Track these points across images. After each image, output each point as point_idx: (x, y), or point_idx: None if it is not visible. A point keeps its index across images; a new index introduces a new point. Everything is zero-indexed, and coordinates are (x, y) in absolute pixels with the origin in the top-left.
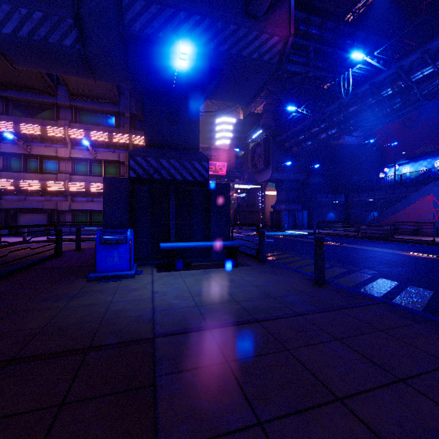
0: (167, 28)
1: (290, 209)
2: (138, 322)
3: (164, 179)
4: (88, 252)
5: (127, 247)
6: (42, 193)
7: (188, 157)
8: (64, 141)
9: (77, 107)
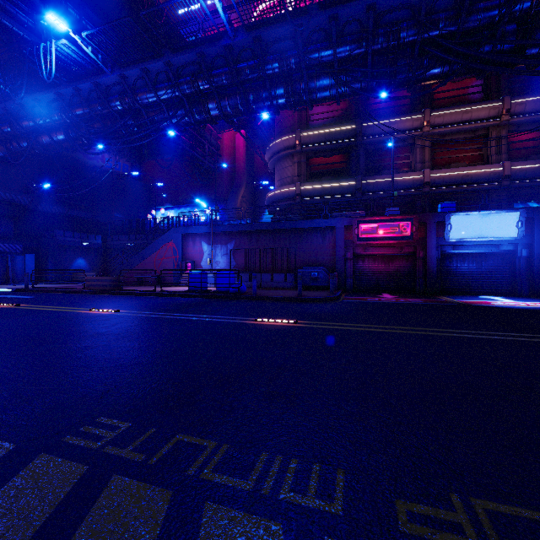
0: None
1: None
2: None
3: None
4: None
5: None
6: None
7: None
8: None
9: None
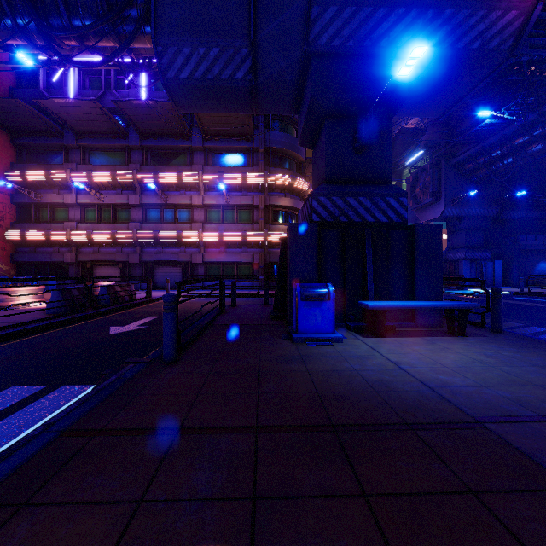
0: (360, 33)
1: (472, 258)
2: (427, 398)
3: (351, 222)
4: (248, 309)
5: (330, 304)
6: (177, 245)
7: (382, 192)
8: (197, 187)
9: (210, 148)
